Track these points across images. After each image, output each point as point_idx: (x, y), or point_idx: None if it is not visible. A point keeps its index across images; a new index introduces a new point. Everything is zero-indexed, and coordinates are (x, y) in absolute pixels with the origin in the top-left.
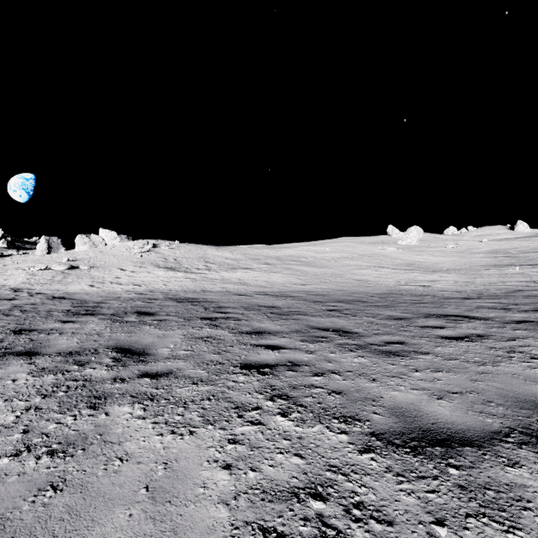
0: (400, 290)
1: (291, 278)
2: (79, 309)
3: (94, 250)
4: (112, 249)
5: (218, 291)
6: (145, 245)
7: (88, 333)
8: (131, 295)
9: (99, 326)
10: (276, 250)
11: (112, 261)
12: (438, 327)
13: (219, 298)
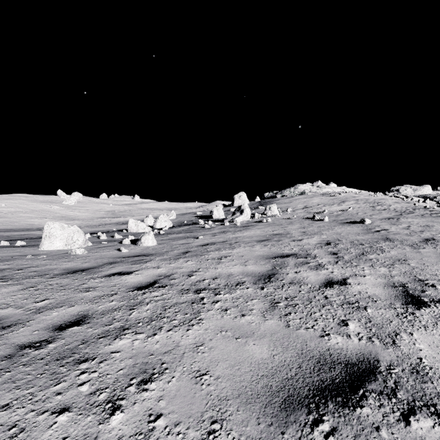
0: None
1: None
2: None
3: None
4: None
5: None
6: None
7: None
8: None
9: None
10: None
11: None
12: None
13: None
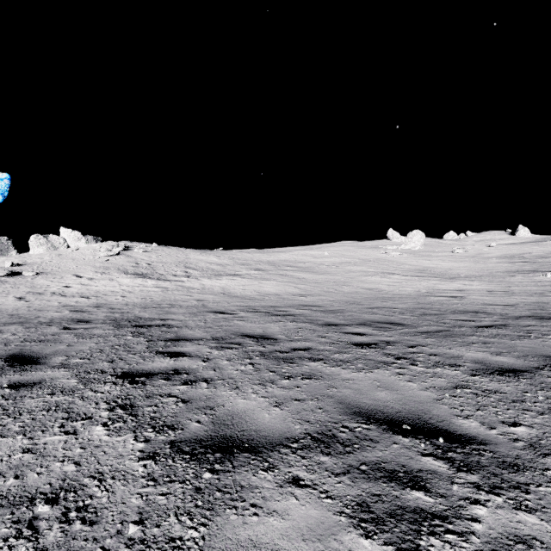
0: (431, 303)
1: (287, 287)
2: None
3: (51, 253)
4: (73, 251)
5: (190, 305)
6: (115, 248)
7: None
8: (60, 313)
9: None
10: (269, 255)
11: (68, 266)
12: None
13: (186, 319)
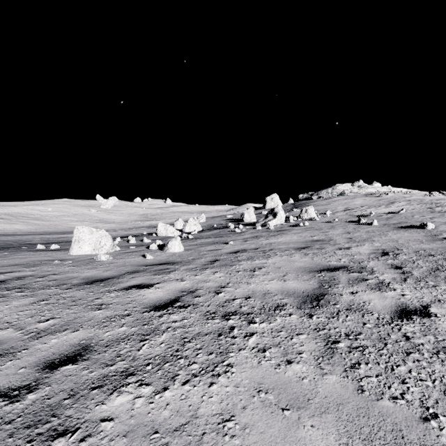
0: None
1: (29, 227)
2: None
3: None
4: None
5: None
6: None
7: None
8: None
9: None
10: (2, 208)
11: None
12: None
13: (1, 233)
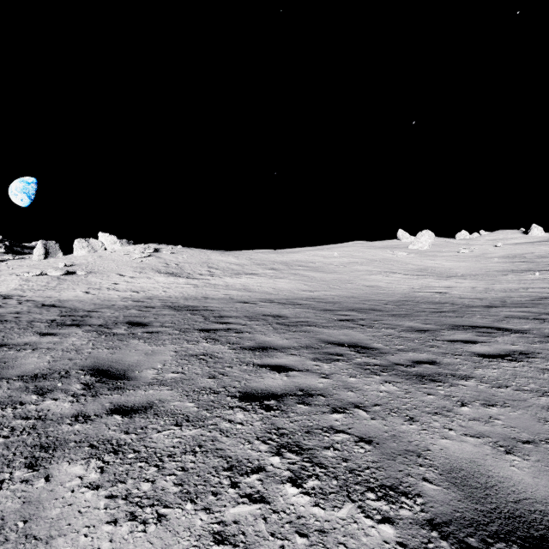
0: (415, 297)
1: (298, 284)
2: (65, 319)
3: (93, 255)
4: (111, 253)
5: (220, 298)
6: (146, 250)
7: (66, 349)
8: (127, 302)
9: (81, 340)
10: (283, 255)
11: (111, 267)
12: (469, 341)
13: (221, 306)
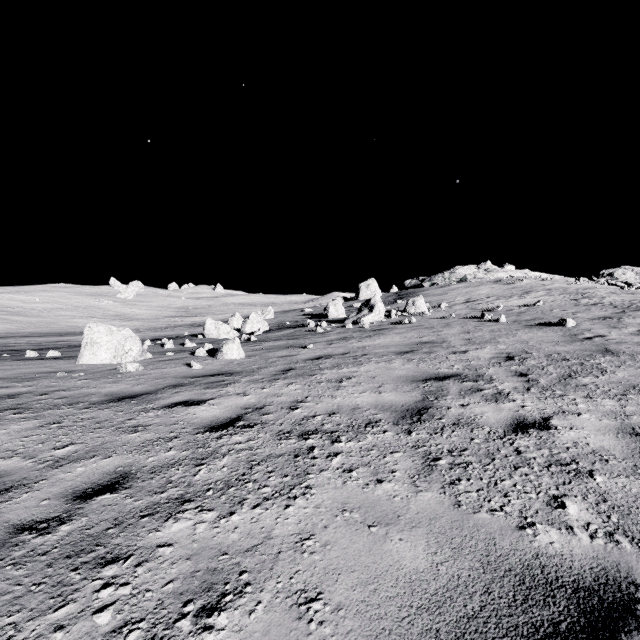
0: None
1: (6, 325)
2: None
3: None
4: None
5: None
6: None
7: None
8: None
9: None
10: None
11: None
12: None
13: None
